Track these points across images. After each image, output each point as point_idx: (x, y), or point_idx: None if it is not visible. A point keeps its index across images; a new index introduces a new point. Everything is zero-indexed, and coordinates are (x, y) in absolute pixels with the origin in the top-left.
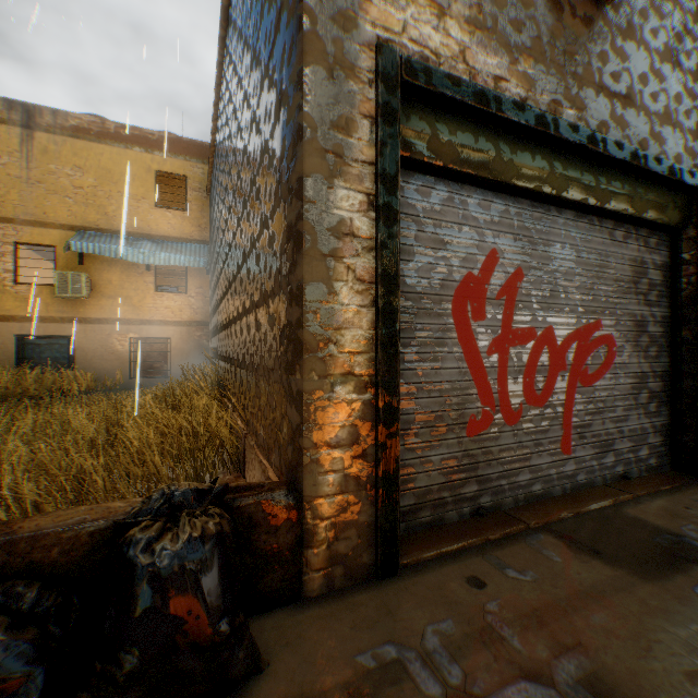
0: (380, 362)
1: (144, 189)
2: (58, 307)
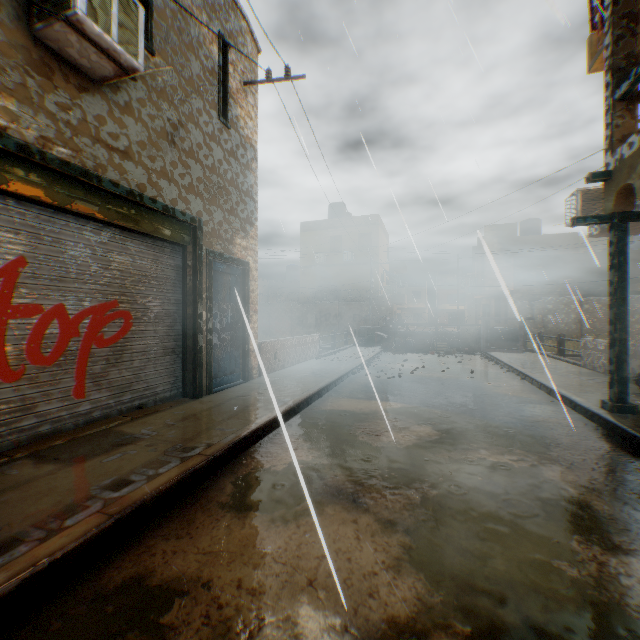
0: None
1: None
2: None
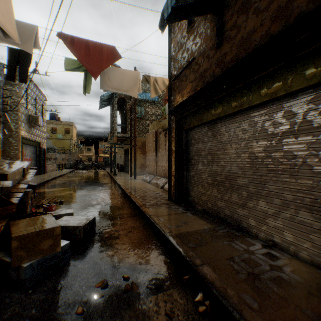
0: None
1: None
2: None
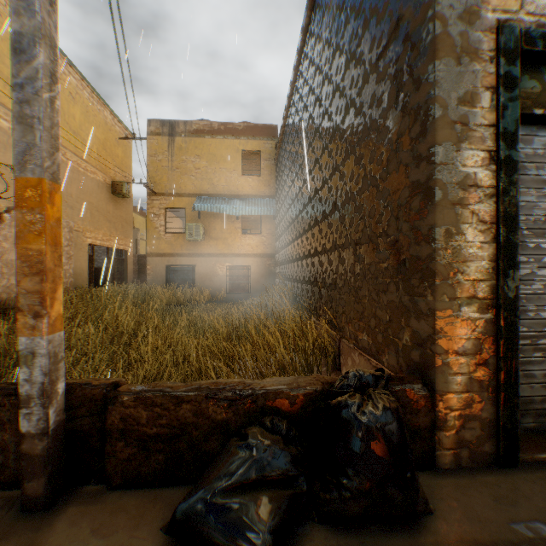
0: (500, 288)
1: (234, 164)
2: (186, 246)
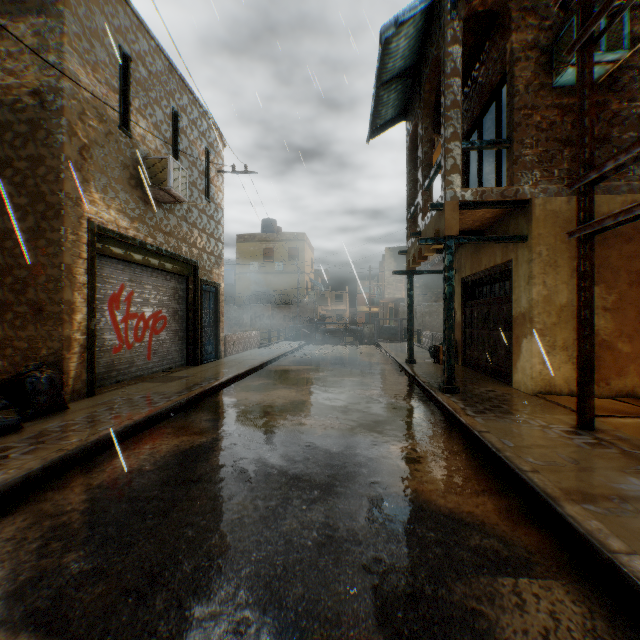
0: (91, 325)
1: None
2: None
